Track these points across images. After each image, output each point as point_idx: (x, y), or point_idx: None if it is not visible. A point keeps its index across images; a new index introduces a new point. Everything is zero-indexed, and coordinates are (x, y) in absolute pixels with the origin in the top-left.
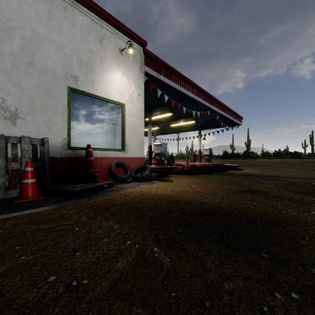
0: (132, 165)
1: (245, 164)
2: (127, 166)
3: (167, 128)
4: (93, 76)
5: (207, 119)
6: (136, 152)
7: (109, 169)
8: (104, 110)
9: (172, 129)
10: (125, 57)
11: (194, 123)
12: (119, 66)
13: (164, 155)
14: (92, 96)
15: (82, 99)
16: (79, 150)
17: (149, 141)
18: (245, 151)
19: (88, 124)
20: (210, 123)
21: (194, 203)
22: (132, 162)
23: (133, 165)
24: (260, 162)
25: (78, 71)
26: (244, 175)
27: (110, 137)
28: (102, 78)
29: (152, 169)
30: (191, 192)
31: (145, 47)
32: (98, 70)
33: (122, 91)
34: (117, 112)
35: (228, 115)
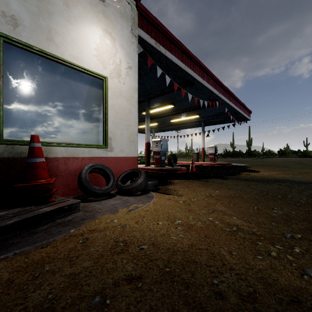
0: (119, 169)
1: (255, 164)
2: (110, 171)
3: (167, 124)
4: (50, 24)
5: (212, 113)
6: (125, 150)
7: (78, 177)
8: (71, 83)
9: (172, 125)
10: (108, 8)
11: (197, 118)
12: (98, 19)
13: (164, 153)
14: (49, 56)
15: (29, 60)
16: (22, 146)
17: (146, 137)
18: (248, 150)
19: (41, 103)
20: (215, 118)
21: (272, 306)
22: (119, 164)
23: (120, 168)
24: (270, 161)
25: (20, 9)
26: (275, 181)
27: (83, 125)
28: (68, 30)
29: (150, 171)
30: (225, 230)
31: (139, 1)
32: (60, 17)
33: (104, 58)
34: (95, 89)
35: (238, 108)
